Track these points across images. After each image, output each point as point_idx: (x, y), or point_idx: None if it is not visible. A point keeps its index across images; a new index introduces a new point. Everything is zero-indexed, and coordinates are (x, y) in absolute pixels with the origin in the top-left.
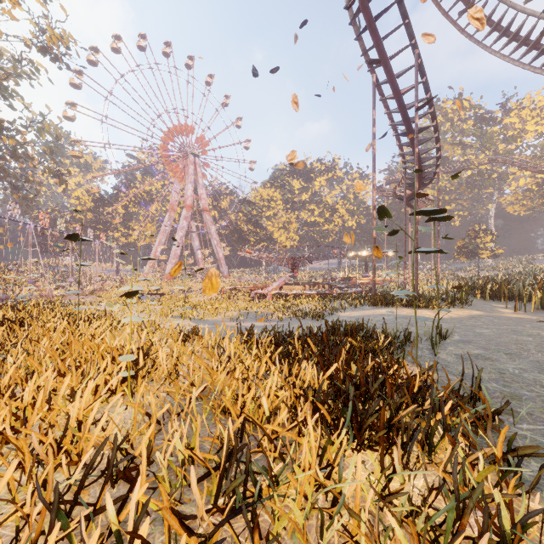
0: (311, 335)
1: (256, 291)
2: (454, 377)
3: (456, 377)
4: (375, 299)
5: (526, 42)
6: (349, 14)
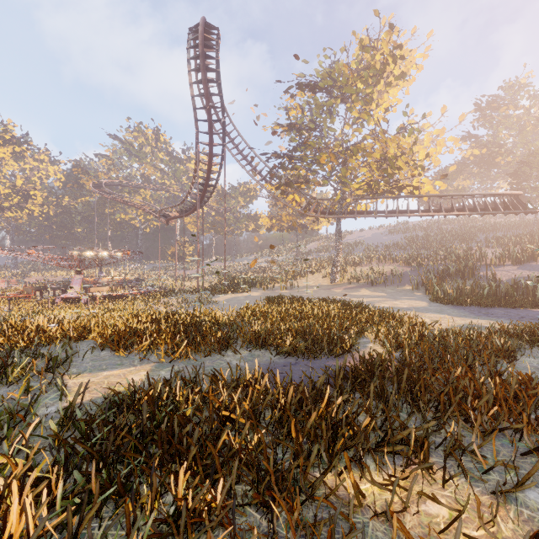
0: (293, 298)
1: (63, 295)
2: None
3: None
4: (216, 291)
5: (242, 153)
6: (193, 102)
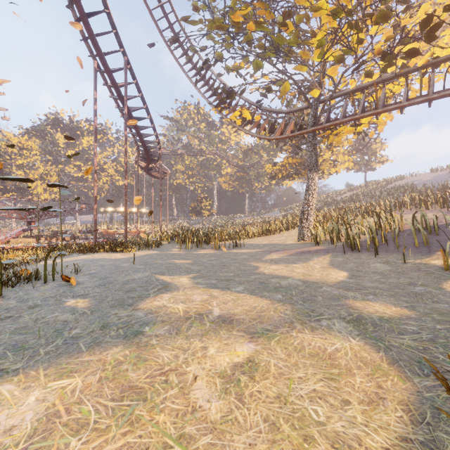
0: None
1: None
2: (14, 302)
3: (15, 302)
4: (85, 247)
5: (208, 84)
6: None
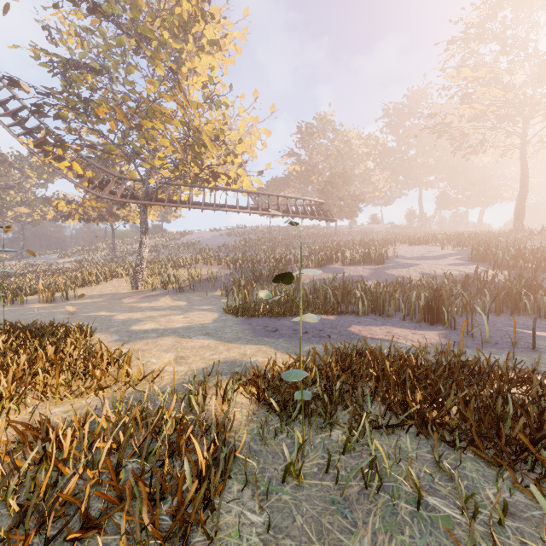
0: None
1: None
2: None
3: None
4: None
5: None
6: None
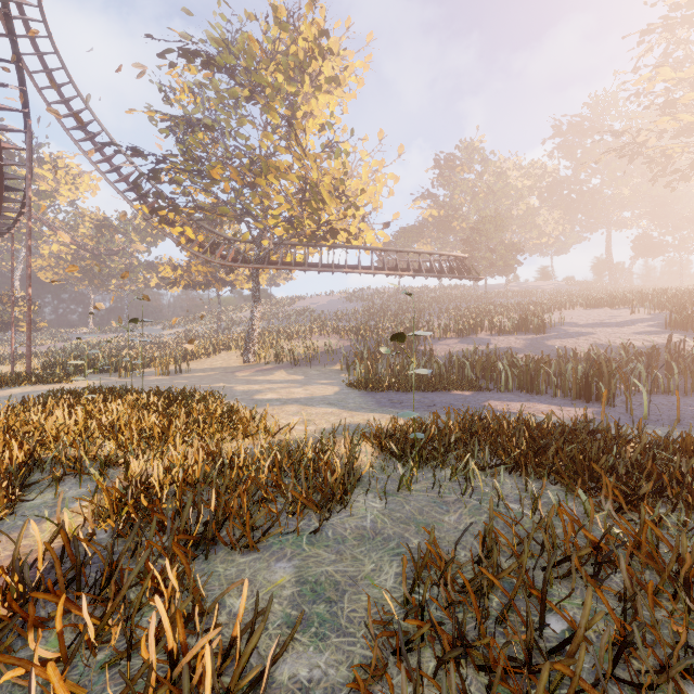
0: (96, 391)
1: None
2: None
3: None
4: None
5: (101, 152)
6: None
